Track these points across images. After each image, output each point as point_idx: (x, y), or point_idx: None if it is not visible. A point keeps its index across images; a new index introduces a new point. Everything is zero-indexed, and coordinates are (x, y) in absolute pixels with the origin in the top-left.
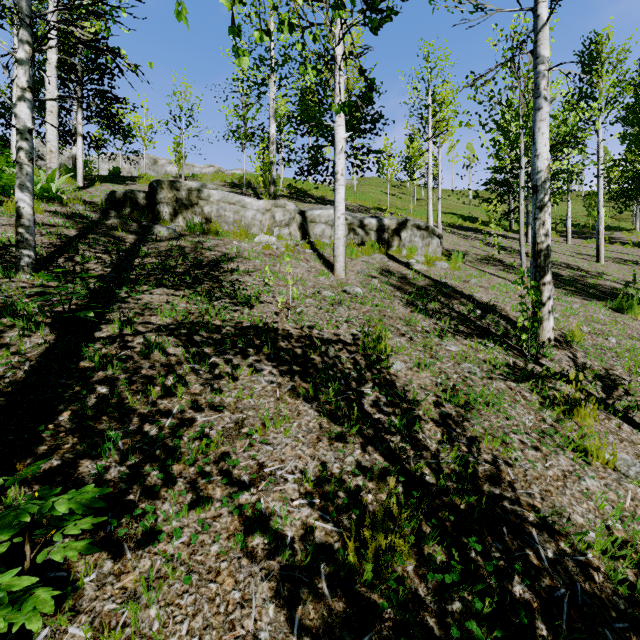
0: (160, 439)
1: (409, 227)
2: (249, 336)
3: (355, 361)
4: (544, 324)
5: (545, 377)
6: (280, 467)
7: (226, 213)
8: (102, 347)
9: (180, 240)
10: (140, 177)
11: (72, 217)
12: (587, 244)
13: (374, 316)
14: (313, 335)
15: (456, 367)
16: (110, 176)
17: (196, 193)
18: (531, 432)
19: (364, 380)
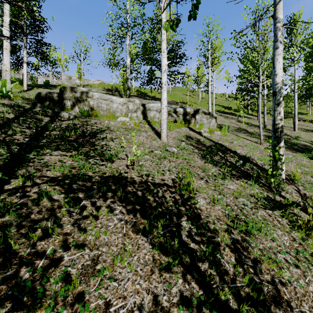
0: (26, 289)
1: (200, 113)
2: (109, 183)
3: (175, 199)
4: (280, 170)
5: (287, 206)
6: (122, 305)
7: (102, 105)
8: (7, 197)
9: (75, 120)
10: (59, 85)
11: (14, 107)
12: (286, 121)
13: (184, 166)
14: (149, 181)
15: (235, 200)
16: (43, 84)
17: (85, 94)
18: (290, 252)
19: (181, 216)
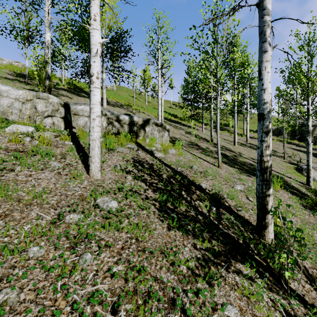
0: None
1: (151, 124)
2: None
3: None
4: (269, 228)
5: None
6: None
7: None
8: None
9: None
10: None
11: None
12: (223, 133)
13: (132, 258)
14: None
15: None
16: None
17: None
18: None
19: None
